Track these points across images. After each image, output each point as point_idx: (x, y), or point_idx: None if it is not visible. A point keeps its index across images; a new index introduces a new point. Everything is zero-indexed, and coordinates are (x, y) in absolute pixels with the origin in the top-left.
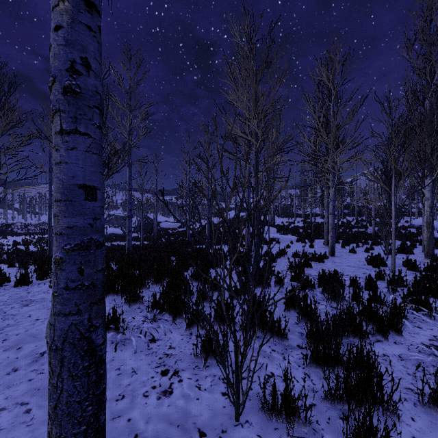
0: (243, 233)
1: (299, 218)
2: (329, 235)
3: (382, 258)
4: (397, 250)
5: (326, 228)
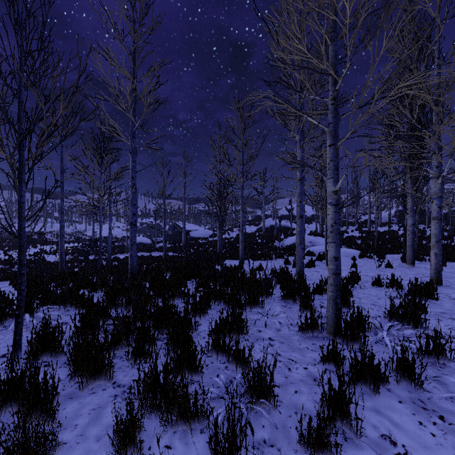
0: (285, 244)
1: (350, 226)
2: (431, 251)
3: None
4: None
5: (409, 240)
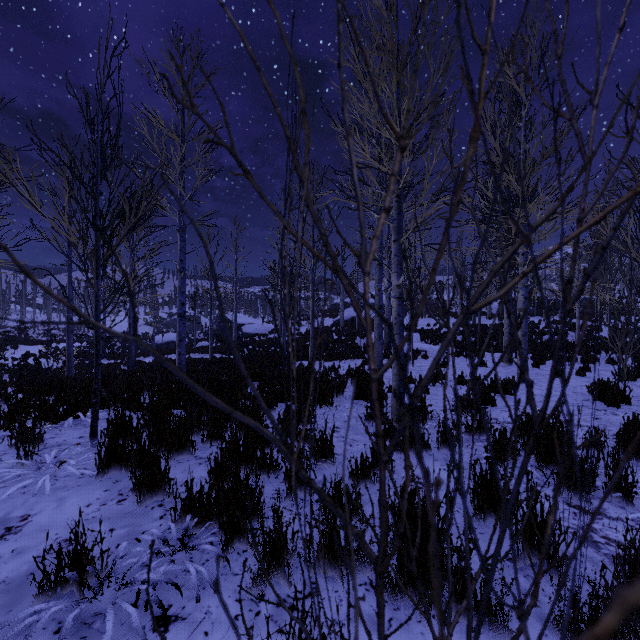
0: None
1: (454, 319)
2: None
3: (621, 388)
4: (633, 372)
5: (506, 334)
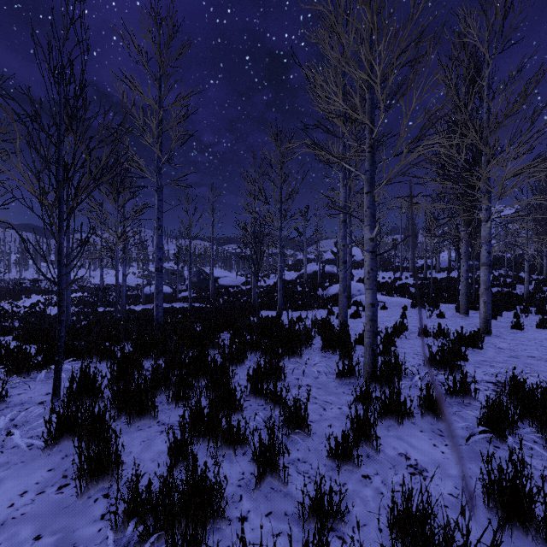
0: (330, 292)
1: (405, 272)
2: (481, 299)
3: None
4: None
5: (463, 287)
